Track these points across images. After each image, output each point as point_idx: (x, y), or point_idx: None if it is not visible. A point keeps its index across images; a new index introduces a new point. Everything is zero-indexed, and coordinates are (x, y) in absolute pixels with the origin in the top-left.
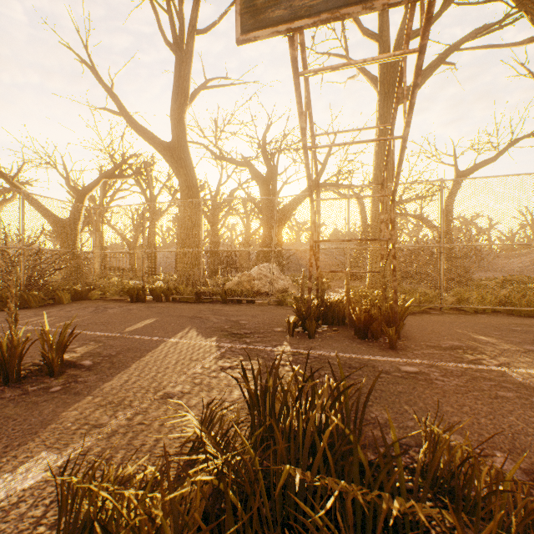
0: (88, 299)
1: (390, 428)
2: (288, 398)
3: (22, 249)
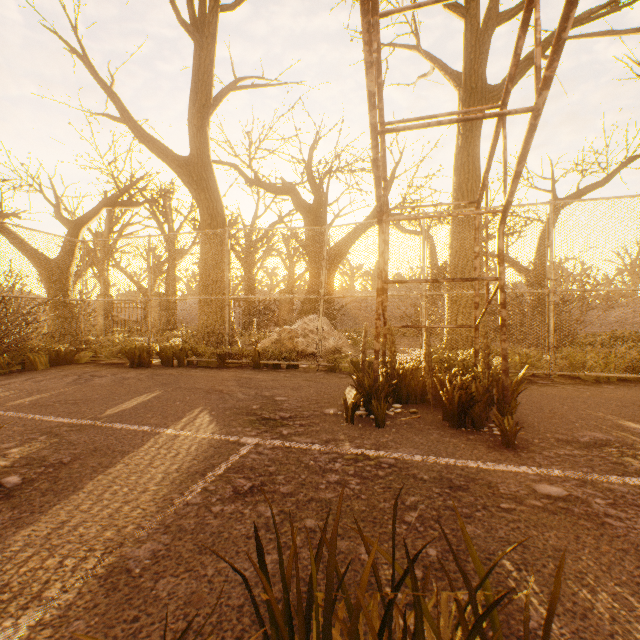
0: (75, 364)
1: None
2: (359, 617)
3: None
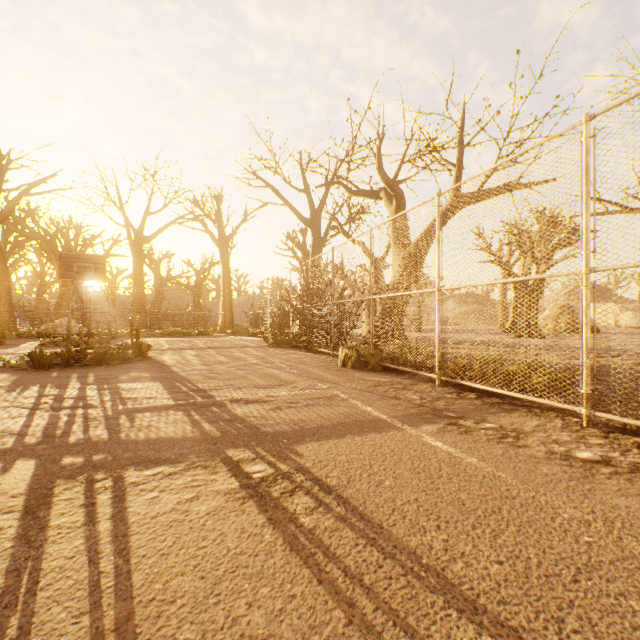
0: None
1: None
2: None
3: None
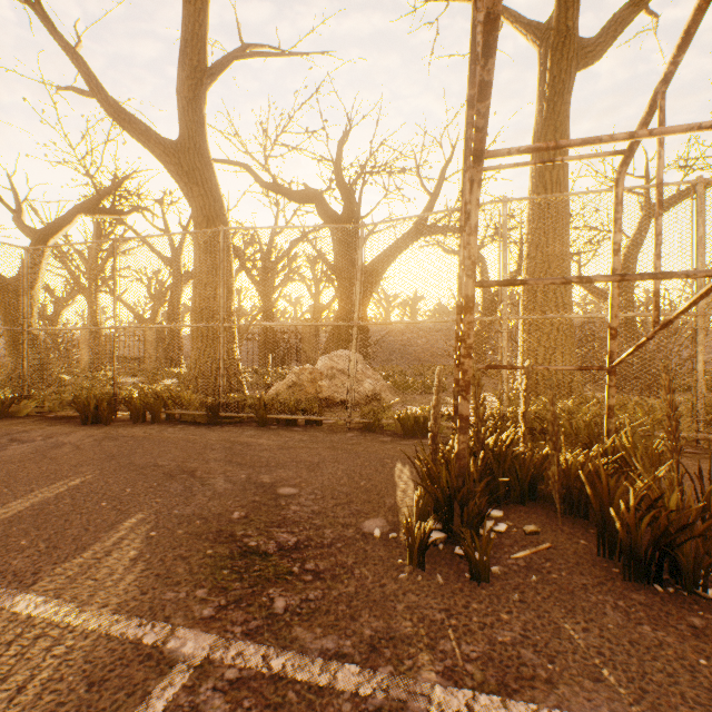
0: (10, 418)
1: None
2: None
3: None
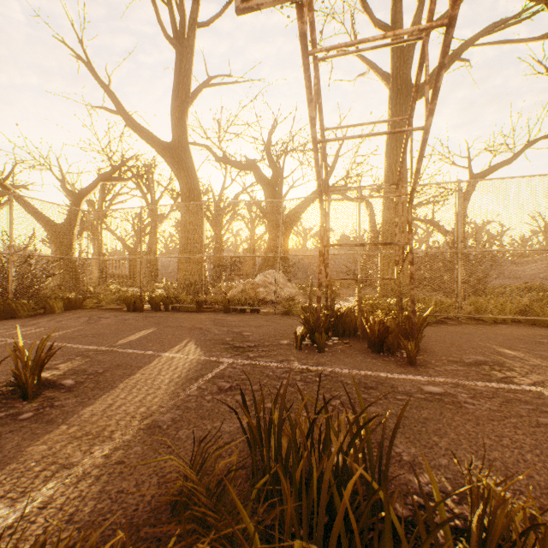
0: (83, 308)
1: (419, 468)
2: (297, 433)
3: (11, 255)
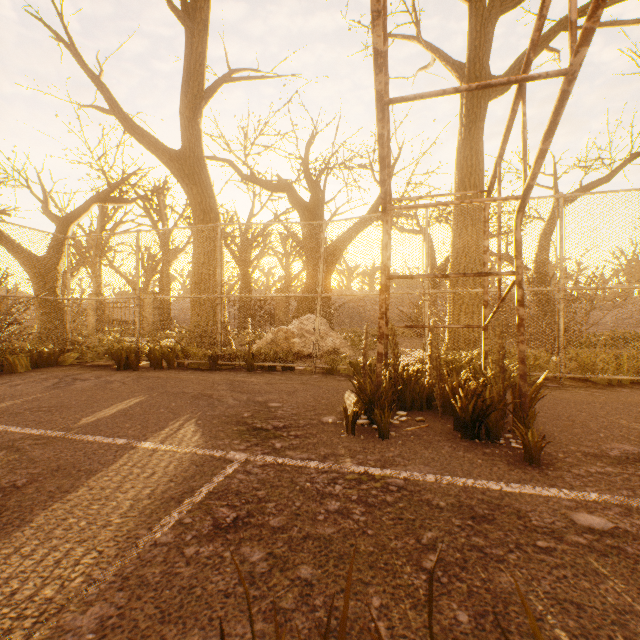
0: (59, 366)
1: None
2: None
3: None
